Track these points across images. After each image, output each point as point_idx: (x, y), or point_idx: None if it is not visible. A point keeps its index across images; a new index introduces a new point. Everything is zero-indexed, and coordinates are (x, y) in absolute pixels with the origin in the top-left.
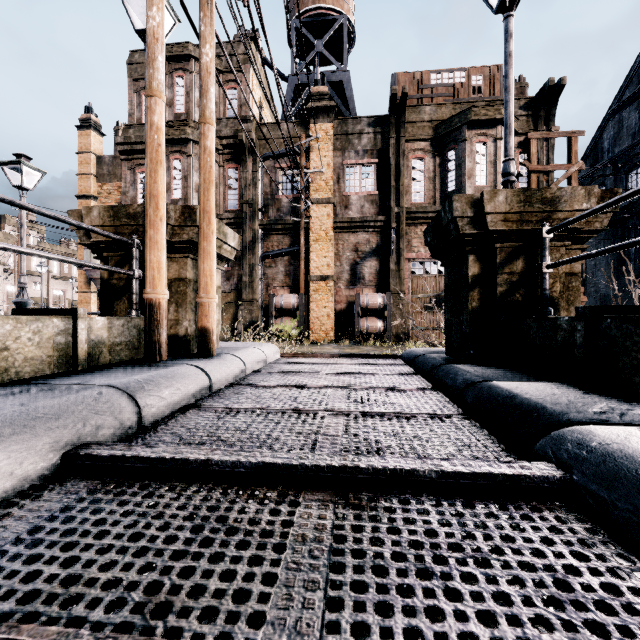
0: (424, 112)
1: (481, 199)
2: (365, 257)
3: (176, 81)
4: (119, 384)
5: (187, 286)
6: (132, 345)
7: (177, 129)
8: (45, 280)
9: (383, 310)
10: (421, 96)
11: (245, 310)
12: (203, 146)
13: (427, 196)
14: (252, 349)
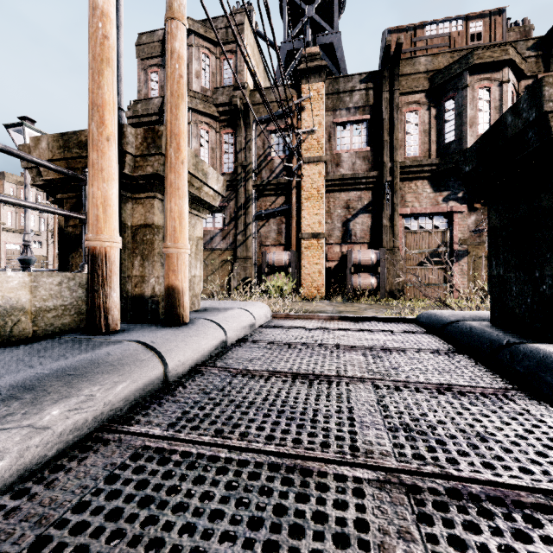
0: (419, 63)
1: None
2: (356, 214)
3: None
4: None
5: (154, 234)
6: (76, 309)
7: None
8: None
9: (376, 266)
10: (415, 49)
11: (239, 267)
12: (170, 49)
13: (422, 149)
14: (238, 311)
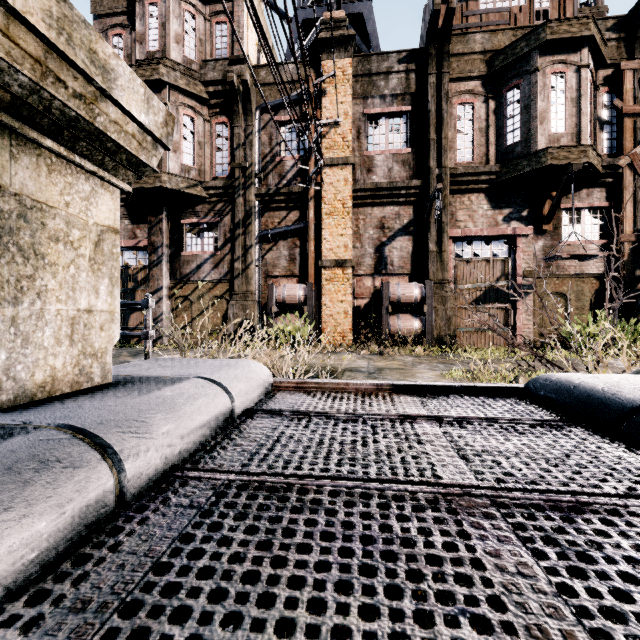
0: (474, 41)
1: None
2: (394, 236)
3: (149, 10)
4: None
5: None
6: None
7: (148, 68)
8: None
9: (420, 305)
10: (466, 25)
11: (237, 305)
12: None
13: (477, 153)
14: (192, 386)
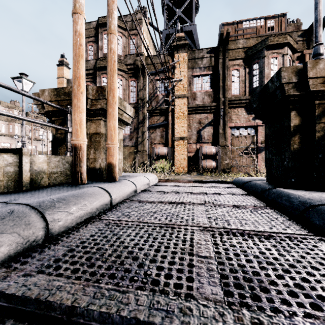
0: (239, 43)
1: (304, 68)
2: (205, 126)
3: (104, 36)
4: (34, 203)
5: (101, 137)
6: (65, 173)
7: (104, 61)
8: (46, 143)
9: (215, 155)
10: (237, 35)
11: (139, 156)
12: (109, 48)
13: (241, 91)
14: (141, 177)
